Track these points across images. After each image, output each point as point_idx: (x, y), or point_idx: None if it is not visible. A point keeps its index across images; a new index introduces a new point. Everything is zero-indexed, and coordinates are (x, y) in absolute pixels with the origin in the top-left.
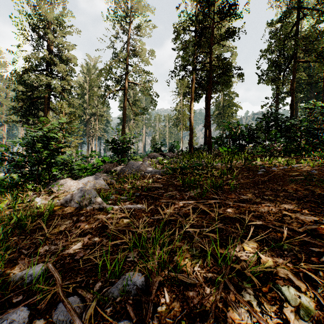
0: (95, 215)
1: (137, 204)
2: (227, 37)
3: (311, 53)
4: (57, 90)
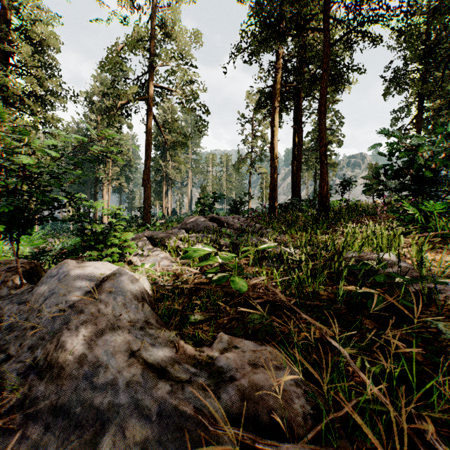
0: None
1: None
2: None
3: None
4: (10, 91)
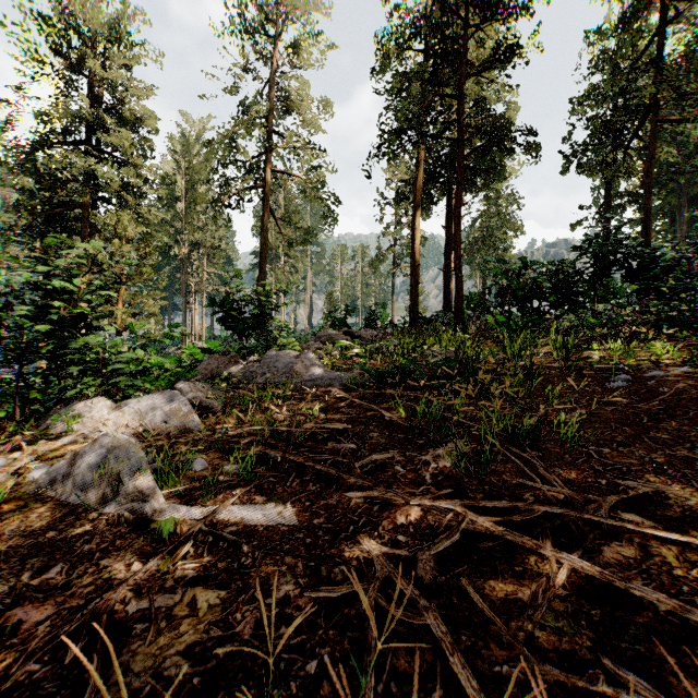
0: (110, 554)
1: (269, 499)
2: (500, 61)
3: (693, 101)
4: (110, 187)
